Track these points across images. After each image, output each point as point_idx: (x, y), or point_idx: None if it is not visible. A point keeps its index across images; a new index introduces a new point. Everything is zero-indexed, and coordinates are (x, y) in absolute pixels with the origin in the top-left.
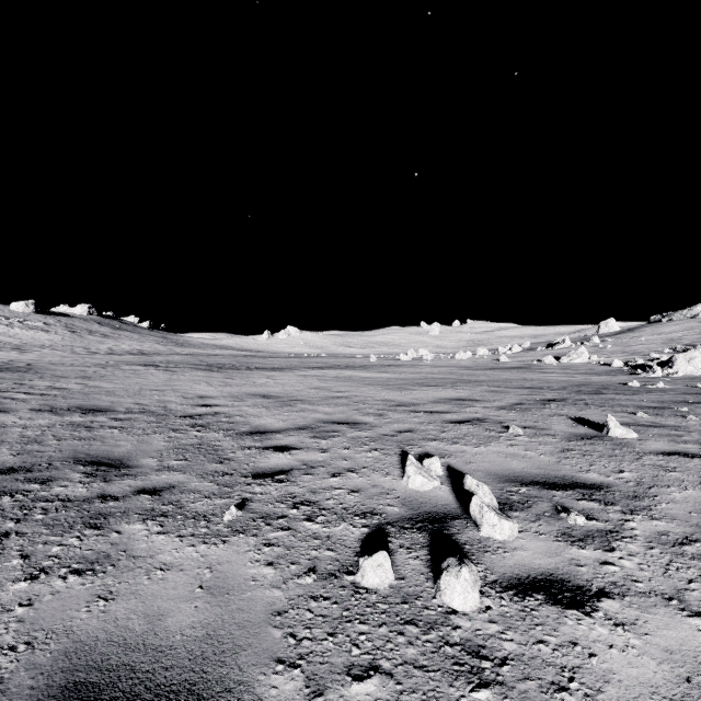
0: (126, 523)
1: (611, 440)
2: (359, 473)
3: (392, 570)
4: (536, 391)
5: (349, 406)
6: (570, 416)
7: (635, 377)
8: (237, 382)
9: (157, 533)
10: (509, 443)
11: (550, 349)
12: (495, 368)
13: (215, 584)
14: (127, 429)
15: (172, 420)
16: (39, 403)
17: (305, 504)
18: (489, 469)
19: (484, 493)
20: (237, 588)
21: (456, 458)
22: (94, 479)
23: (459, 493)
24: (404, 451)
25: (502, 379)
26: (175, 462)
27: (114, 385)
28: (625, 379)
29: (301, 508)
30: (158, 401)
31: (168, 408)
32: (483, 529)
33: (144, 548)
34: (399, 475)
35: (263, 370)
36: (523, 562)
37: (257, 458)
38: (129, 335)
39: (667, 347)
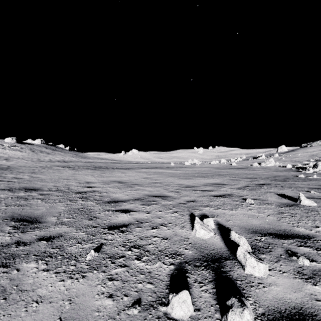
0: (25, 262)
1: (303, 207)
2: (167, 227)
3: (191, 301)
4: (254, 179)
5: (161, 187)
6: (276, 193)
7: (300, 172)
8: (106, 175)
9: (42, 270)
10: (248, 208)
11: (255, 160)
12: (230, 168)
13: (70, 315)
14: (46, 200)
15: (70, 194)
16: (5, 186)
17: (136, 247)
18: (240, 224)
19: (243, 243)
20: (85, 319)
21: (220, 217)
22: (17, 230)
23: (226, 240)
24: (191, 213)
25: (235, 173)
26: (66, 219)
27: (46, 176)
28: (295, 173)
29: (134, 250)
30: (65, 184)
31: (70, 188)
32: (247, 269)
33: (30, 283)
34: (190, 228)
35: (120, 169)
36: (278, 296)
37: (112, 217)
38: (59, 153)
39: (311, 158)
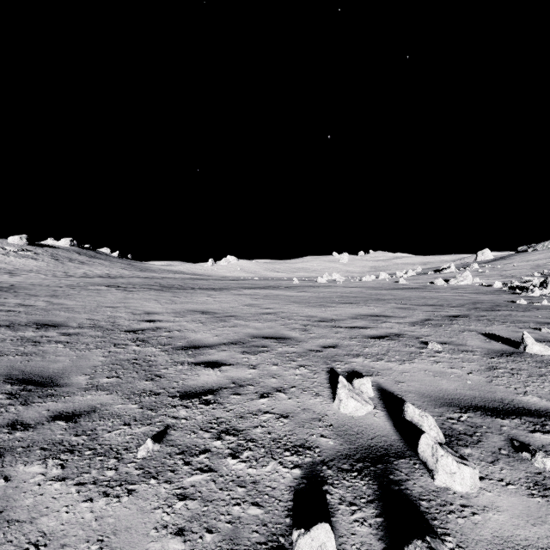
0: (23, 463)
1: (531, 357)
2: (288, 394)
3: (335, 543)
4: (438, 308)
5: (277, 322)
6: (479, 332)
7: (517, 296)
8: (181, 300)
9: (52, 480)
10: (432, 359)
11: (438, 274)
12: (397, 288)
13: None
14: (71, 344)
15: (116, 334)
16: (2, 319)
17: (230, 433)
18: (420, 389)
19: (429, 425)
20: None
21: (384, 376)
22: (15, 401)
23: (396, 420)
24: (331, 368)
25: (405, 297)
26: (106, 380)
27: (75, 302)
28: (510, 298)
29: (226, 439)
30: (109, 317)
31: (116, 323)
32: (438, 477)
33: (27, 505)
34: (329, 397)
35: (205, 290)
36: (502, 533)
37: (188, 375)
38: (102, 262)
39: (536, 272)
